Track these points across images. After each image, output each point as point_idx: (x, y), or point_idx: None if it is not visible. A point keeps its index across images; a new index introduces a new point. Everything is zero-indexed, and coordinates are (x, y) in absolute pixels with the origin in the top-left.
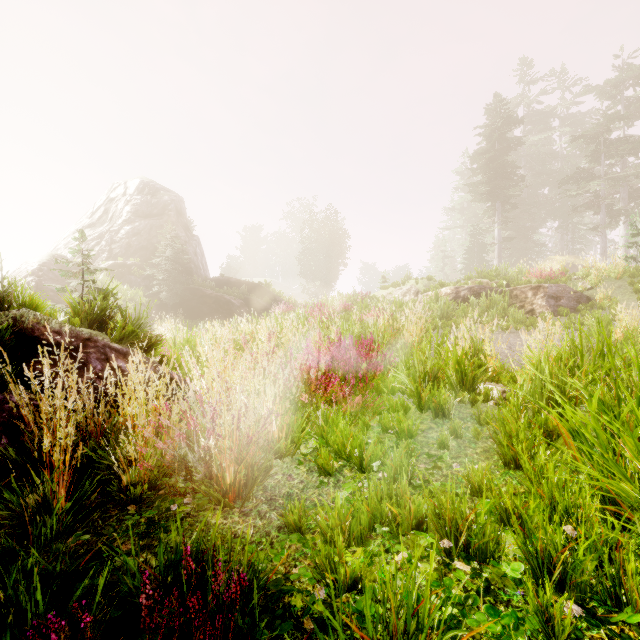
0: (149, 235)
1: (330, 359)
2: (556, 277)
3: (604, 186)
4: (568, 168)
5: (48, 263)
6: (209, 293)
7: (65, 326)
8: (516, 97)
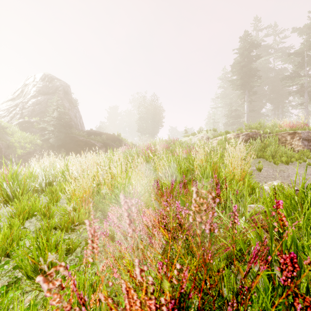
0: (46, 104)
1: (171, 306)
2: (302, 127)
3: (307, 80)
4: (279, 75)
5: None
6: (81, 139)
7: None
8: (252, 37)
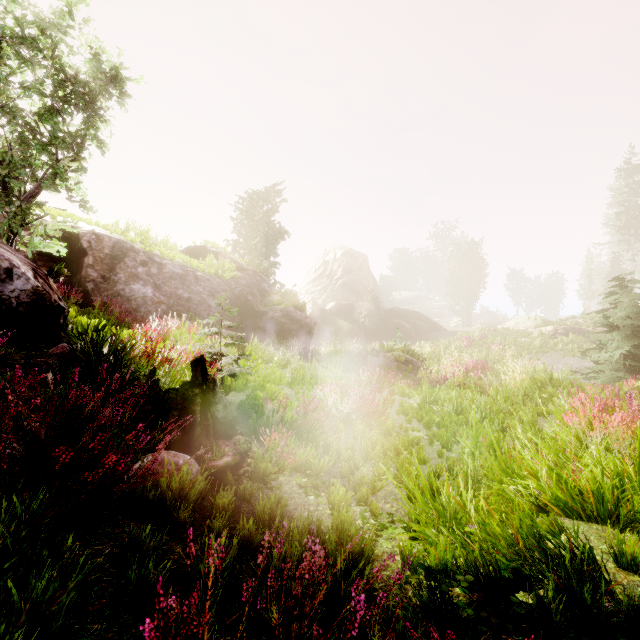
0: (353, 285)
1: (472, 367)
2: None
3: None
4: None
5: (314, 308)
6: (391, 321)
7: (407, 356)
8: None
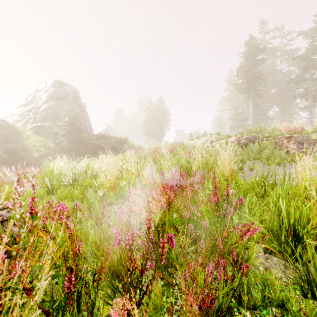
0: (57, 110)
1: (166, 205)
2: (299, 131)
3: (311, 84)
4: (286, 78)
5: None
6: (91, 142)
7: None
8: (258, 40)
